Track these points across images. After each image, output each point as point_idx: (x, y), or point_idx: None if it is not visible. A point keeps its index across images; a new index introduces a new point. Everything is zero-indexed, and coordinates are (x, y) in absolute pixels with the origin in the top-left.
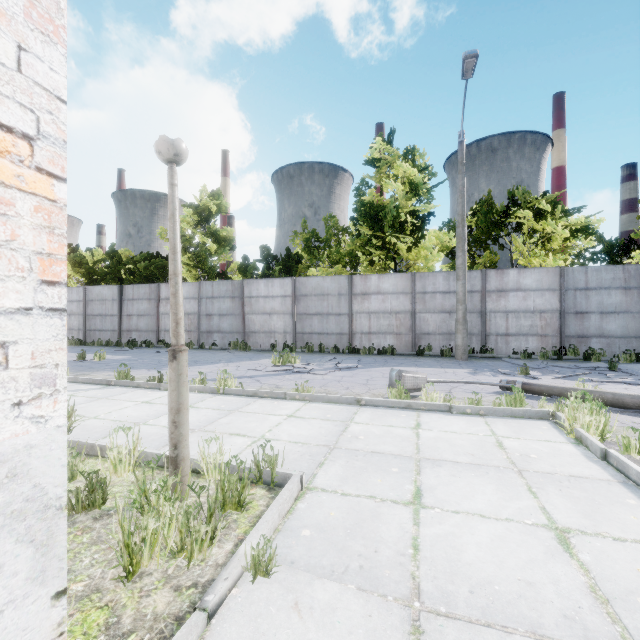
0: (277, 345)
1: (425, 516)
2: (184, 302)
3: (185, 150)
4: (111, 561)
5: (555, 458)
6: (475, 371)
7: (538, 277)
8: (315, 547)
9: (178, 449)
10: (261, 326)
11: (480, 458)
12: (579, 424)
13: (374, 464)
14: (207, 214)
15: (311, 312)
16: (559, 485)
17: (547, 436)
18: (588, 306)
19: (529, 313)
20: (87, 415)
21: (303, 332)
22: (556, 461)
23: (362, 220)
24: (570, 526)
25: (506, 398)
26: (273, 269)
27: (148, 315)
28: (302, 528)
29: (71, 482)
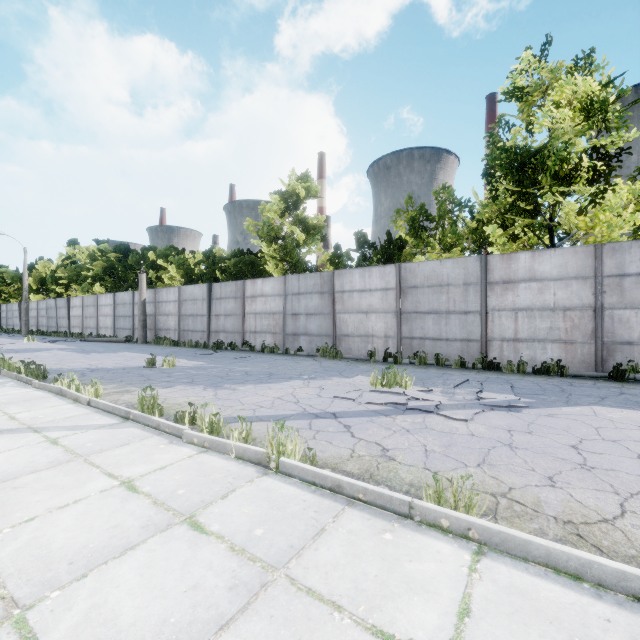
0: (376, 353)
1: None
2: (269, 300)
3: None
4: None
5: None
6: None
7: None
8: None
9: None
10: (355, 328)
11: None
12: None
13: None
14: (295, 200)
15: (423, 310)
16: None
17: None
18: None
19: None
20: None
21: (411, 337)
22: None
23: (503, 172)
24: None
25: None
26: (370, 260)
27: (234, 315)
28: None
29: None
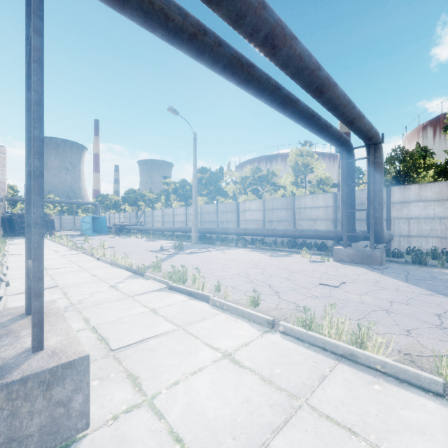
0: None
1: None
2: None
3: None
4: None
5: None
6: None
7: None
8: None
9: None
10: None
11: None
12: None
13: None
14: None
15: None
16: None
17: None
18: None
19: None
20: None
21: None
22: None
23: None
24: None
25: None
26: None
27: None
28: None
29: None
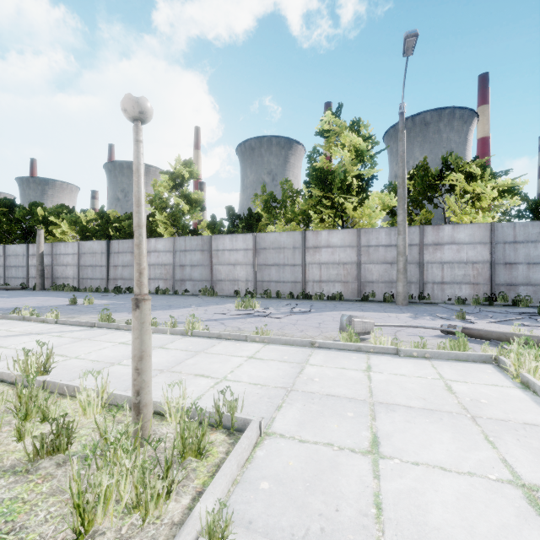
0: (240, 291)
1: (384, 468)
2: (161, 255)
3: (150, 108)
4: (66, 516)
5: (506, 404)
6: (415, 315)
7: (470, 232)
8: (274, 503)
9: (140, 395)
10: (226, 275)
11: (432, 403)
12: (525, 369)
13: (330, 408)
14: (181, 180)
15: (269, 263)
16: (516, 434)
17: (493, 380)
18: (516, 257)
19: (462, 264)
20: (69, 355)
21: (262, 280)
22: (507, 407)
23: (314, 183)
24: (537, 483)
25: (450, 342)
26: (237, 226)
27: (131, 266)
28: (261, 480)
29: (43, 423)
